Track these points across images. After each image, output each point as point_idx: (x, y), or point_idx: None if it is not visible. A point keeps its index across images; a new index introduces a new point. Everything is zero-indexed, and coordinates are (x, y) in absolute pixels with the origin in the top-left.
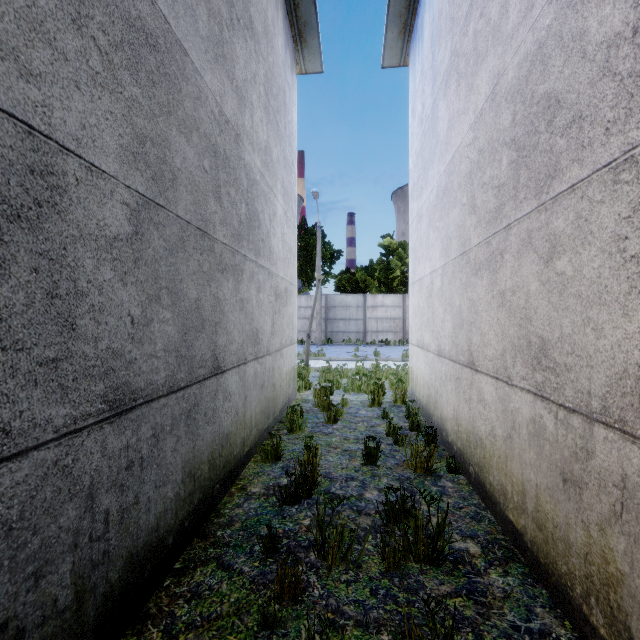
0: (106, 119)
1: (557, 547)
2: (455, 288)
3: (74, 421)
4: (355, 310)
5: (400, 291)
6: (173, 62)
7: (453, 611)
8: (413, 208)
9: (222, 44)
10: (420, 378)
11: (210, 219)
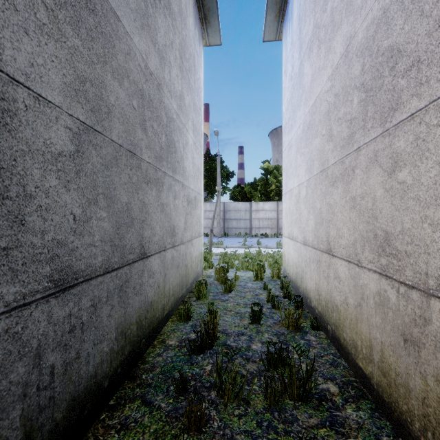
0: (52, 61)
1: (399, 390)
2: (317, 196)
3: (23, 297)
4: (244, 213)
5: (275, 200)
6: (108, 24)
7: (320, 439)
8: (285, 140)
9: (147, 16)
10: (290, 260)
11: (138, 144)
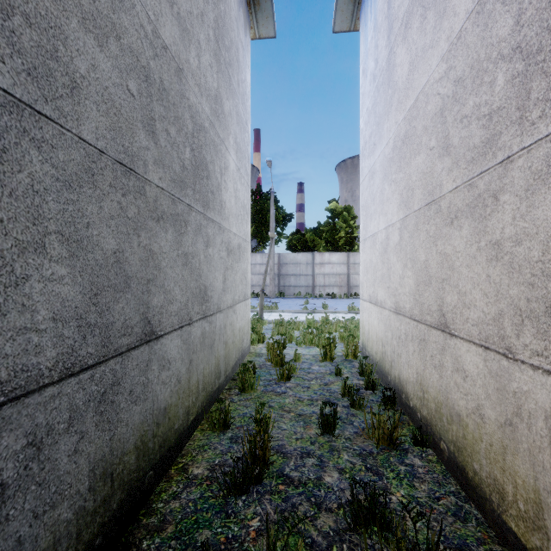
0: None
1: None
2: (419, 242)
3: None
4: (305, 267)
5: (345, 250)
6: None
7: None
8: (364, 166)
9: None
10: (373, 334)
11: (139, 155)
